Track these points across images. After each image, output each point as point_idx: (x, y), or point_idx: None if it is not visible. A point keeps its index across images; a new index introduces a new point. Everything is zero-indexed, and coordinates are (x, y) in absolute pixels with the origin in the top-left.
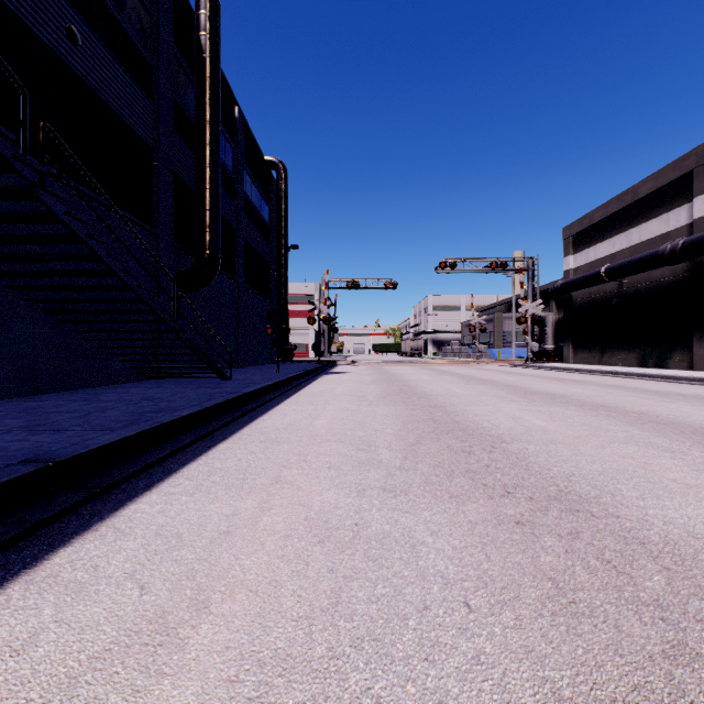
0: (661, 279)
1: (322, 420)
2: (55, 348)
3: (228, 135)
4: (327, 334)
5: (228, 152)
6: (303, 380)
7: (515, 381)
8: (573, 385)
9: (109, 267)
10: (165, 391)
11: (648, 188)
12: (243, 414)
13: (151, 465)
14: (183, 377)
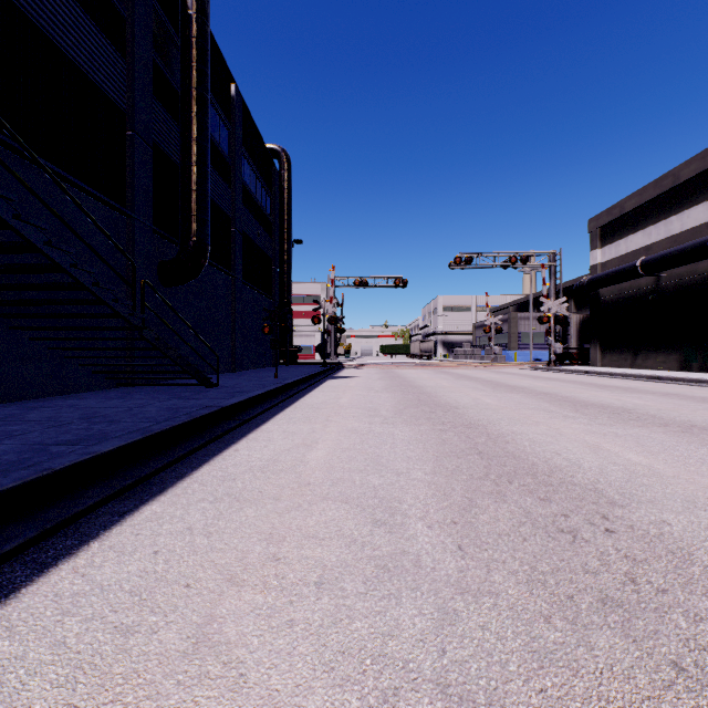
0: None
1: (319, 451)
2: None
3: (223, 114)
4: (333, 336)
5: (223, 133)
6: (303, 386)
7: (549, 387)
8: (623, 393)
9: (21, 236)
10: (124, 403)
11: (692, 170)
12: (211, 439)
13: None
14: (160, 384)
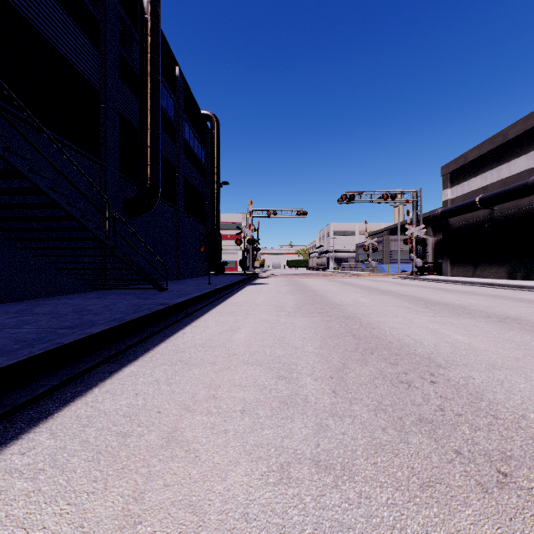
0: (528, 206)
1: (242, 334)
2: (1, 263)
3: (169, 90)
4: (251, 253)
5: (170, 103)
6: (229, 290)
7: (409, 291)
8: (463, 295)
9: (33, 184)
10: (101, 302)
11: (517, 131)
12: (166, 326)
13: (20, 407)
14: (125, 288)
